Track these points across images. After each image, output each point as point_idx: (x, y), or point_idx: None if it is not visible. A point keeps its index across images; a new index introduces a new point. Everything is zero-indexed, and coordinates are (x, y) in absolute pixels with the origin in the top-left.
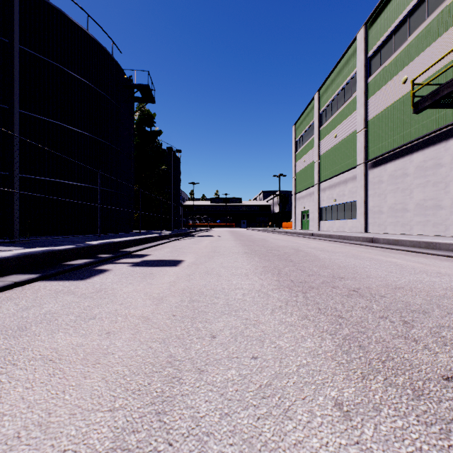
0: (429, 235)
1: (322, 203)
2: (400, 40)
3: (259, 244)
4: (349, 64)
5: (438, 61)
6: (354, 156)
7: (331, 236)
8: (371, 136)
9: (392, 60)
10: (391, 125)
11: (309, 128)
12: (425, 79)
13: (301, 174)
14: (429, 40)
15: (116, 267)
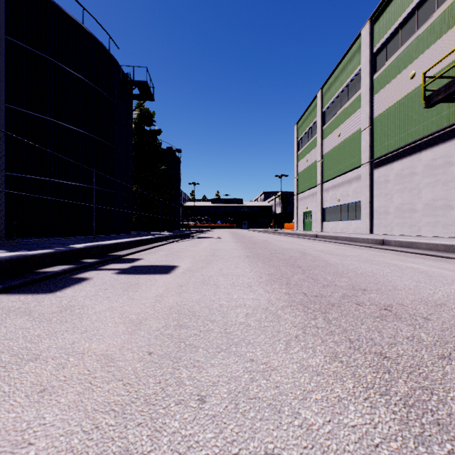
0: (439, 236)
1: (325, 204)
2: (407, 34)
3: (261, 246)
4: (353, 61)
5: (453, 51)
6: (358, 155)
7: (337, 237)
8: (377, 135)
9: (399, 55)
10: (398, 122)
11: (312, 127)
12: (434, 74)
13: (304, 174)
14: (438, 33)
15: (99, 274)
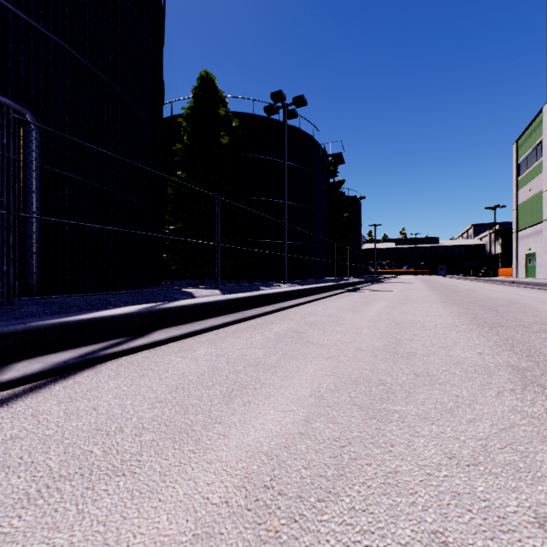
0: None
1: None
2: None
3: (443, 287)
4: None
5: None
6: None
7: (528, 283)
8: None
9: None
10: None
11: (536, 147)
12: None
13: (525, 206)
14: None
15: (364, 291)
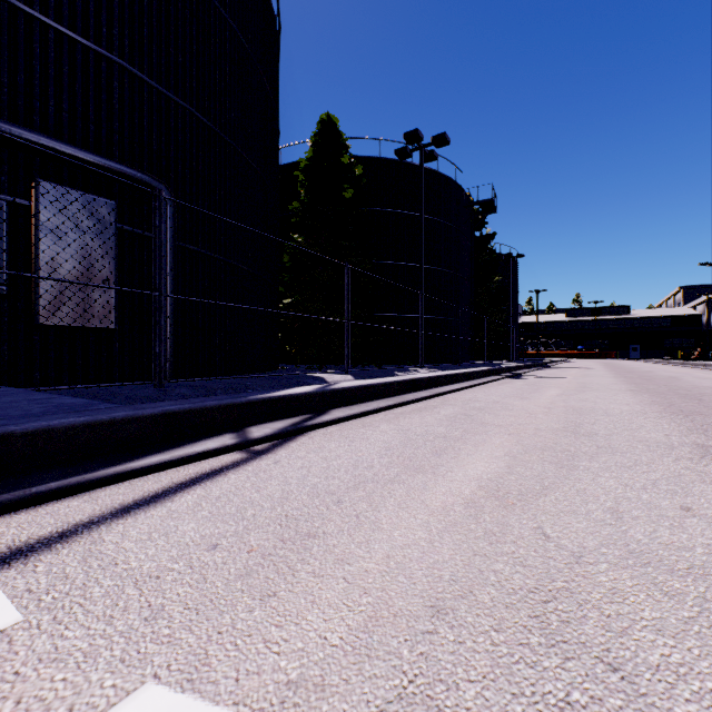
0: None
1: None
2: None
3: (635, 374)
4: None
5: None
6: None
7: None
8: None
9: None
10: None
11: None
12: None
13: None
14: None
15: (528, 377)
